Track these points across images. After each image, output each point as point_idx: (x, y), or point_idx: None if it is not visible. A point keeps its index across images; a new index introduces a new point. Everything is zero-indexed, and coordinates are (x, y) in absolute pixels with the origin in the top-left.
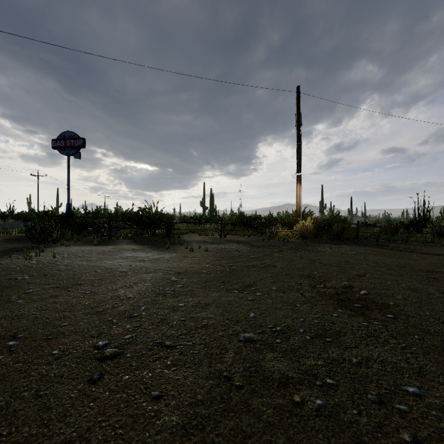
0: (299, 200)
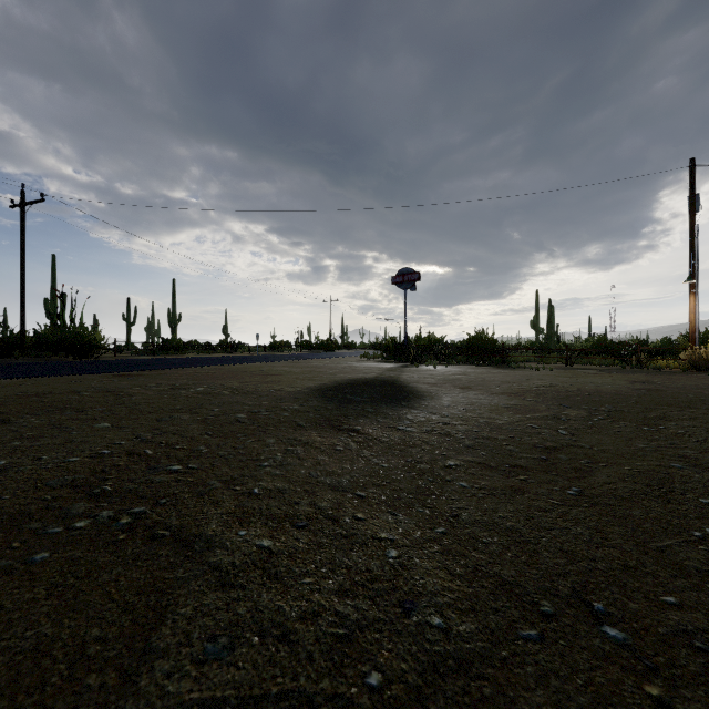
0: (693, 317)
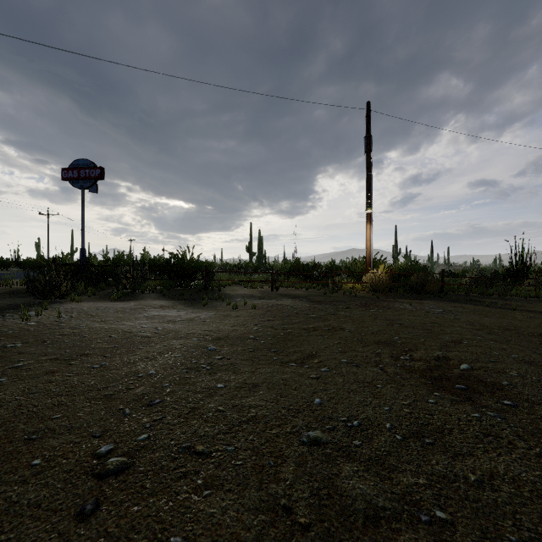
0: (369, 244)
